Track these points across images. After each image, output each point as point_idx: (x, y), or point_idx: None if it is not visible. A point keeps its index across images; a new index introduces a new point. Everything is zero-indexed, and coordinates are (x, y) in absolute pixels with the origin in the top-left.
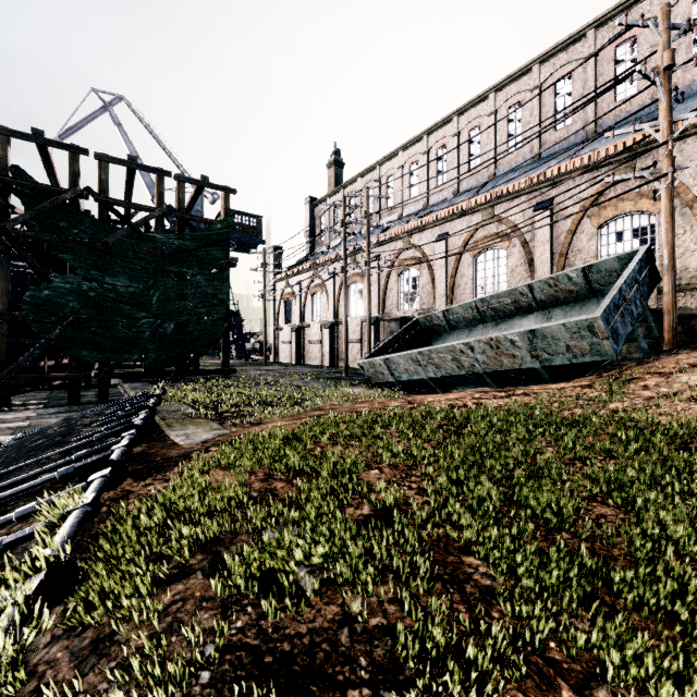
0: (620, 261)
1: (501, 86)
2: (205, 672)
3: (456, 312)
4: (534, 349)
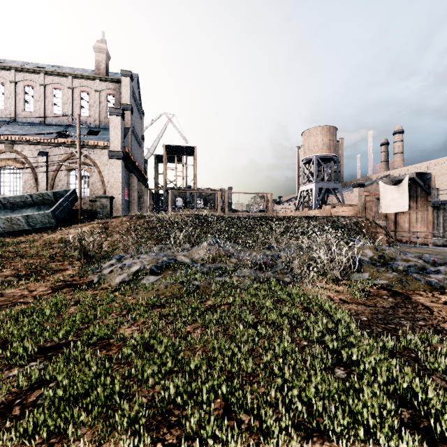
0: (66, 192)
1: (20, 70)
2: None
3: None
4: (28, 222)
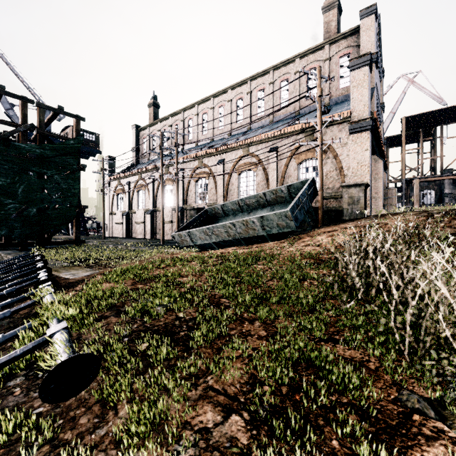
0: (302, 184)
1: (254, 78)
2: (125, 338)
3: (228, 205)
4: (263, 225)
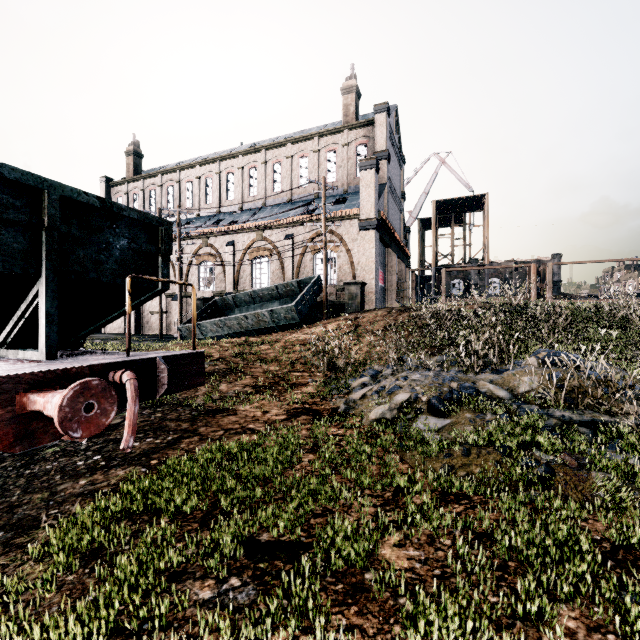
0: (310, 280)
1: (270, 147)
2: None
3: (240, 297)
4: (273, 318)
